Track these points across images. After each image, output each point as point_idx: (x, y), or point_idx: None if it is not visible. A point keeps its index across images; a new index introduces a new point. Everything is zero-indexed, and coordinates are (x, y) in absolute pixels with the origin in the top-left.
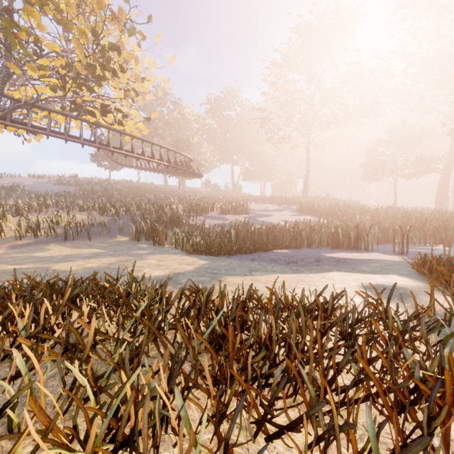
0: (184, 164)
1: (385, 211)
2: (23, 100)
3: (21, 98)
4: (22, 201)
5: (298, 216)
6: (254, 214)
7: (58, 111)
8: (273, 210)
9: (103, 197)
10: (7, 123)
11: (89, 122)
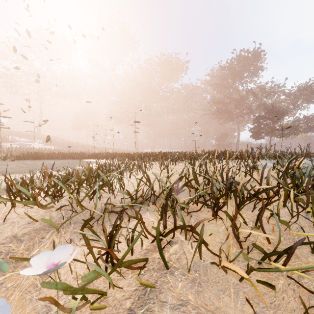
0: None
1: (87, 146)
2: None
3: None
4: None
5: (47, 146)
6: (17, 143)
7: None
8: (26, 141)
9: None
10: None
11: None
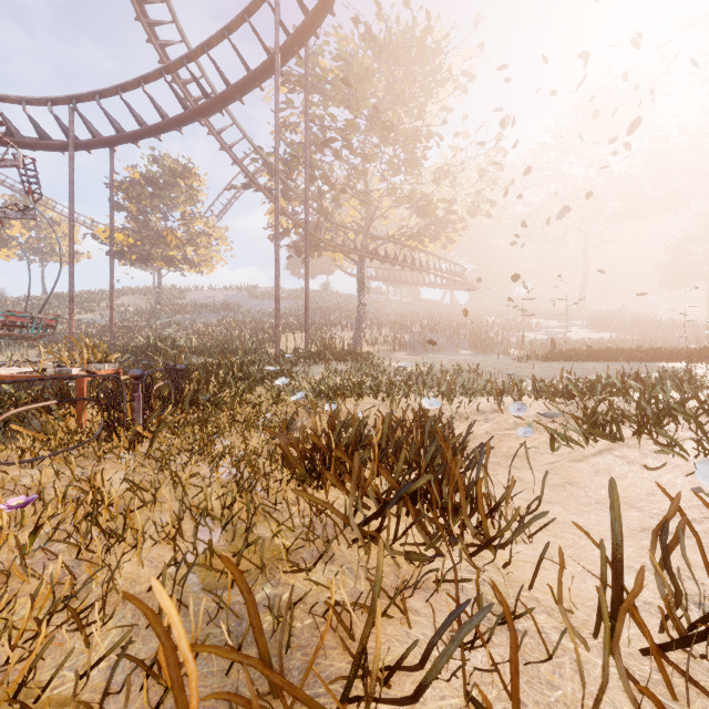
0: (466, 279)
1: (704, 326)
2: (390, 238)
3: (374, 234)
4: (313, 320)
5: (596, 332)
6: (544, 331)
7: (394, 241)
8: (557, 326)
9: (343, 314)
10: (376, 258)
11: (411, 247)
